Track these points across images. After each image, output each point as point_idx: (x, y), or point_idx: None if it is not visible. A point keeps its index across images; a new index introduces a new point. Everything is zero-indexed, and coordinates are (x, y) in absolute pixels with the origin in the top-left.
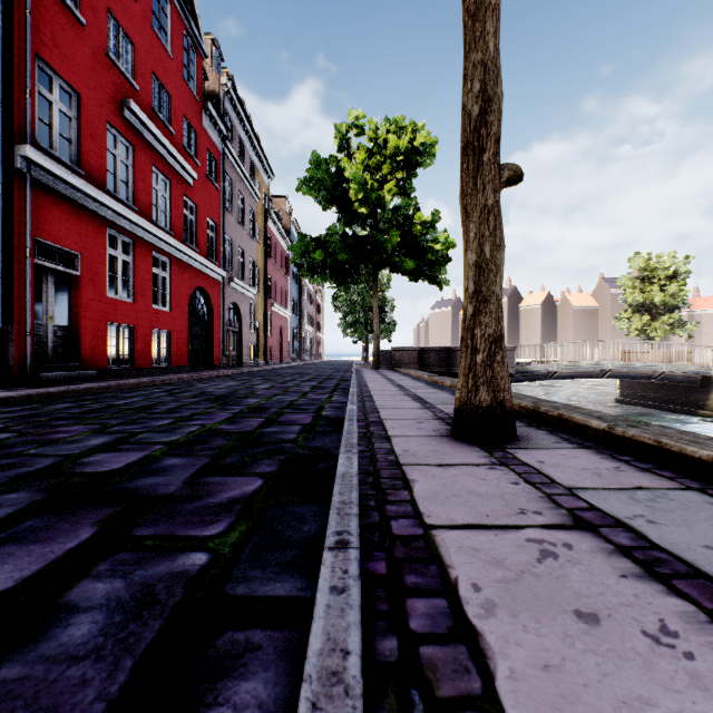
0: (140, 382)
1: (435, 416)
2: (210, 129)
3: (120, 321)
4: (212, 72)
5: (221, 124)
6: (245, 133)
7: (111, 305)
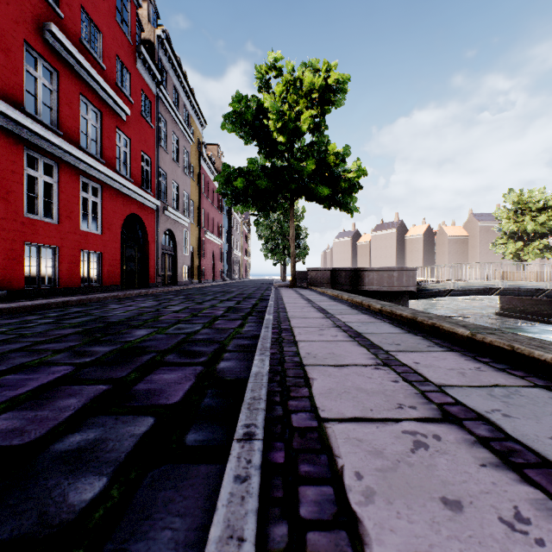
0: (48, 303)
1: (425, 399)
2: (144, 73)
3: (41, 241)
4: (147, 25)
5: (155, 69)
6: (180, 83)
7: (30, 225)
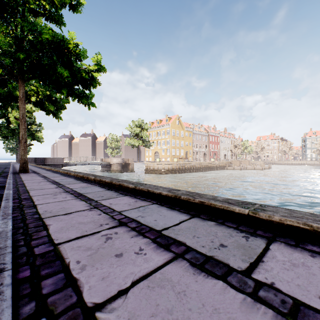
0: None
1: None
2: None
3: None
4: None
5: None
6: None
7: None
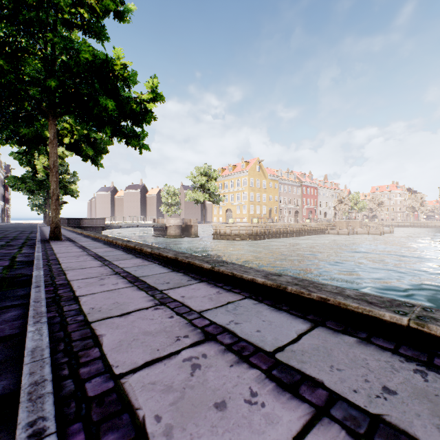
0: None
1: None
2: None
3: None
4: None
5: None
6: None
7: None
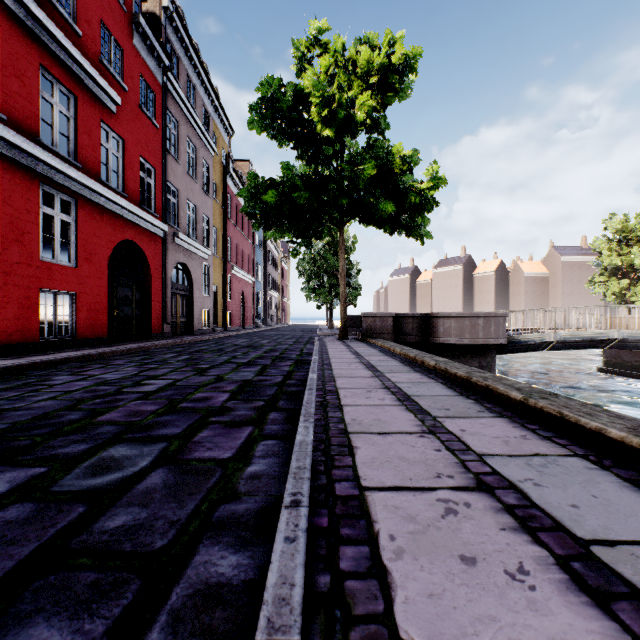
0: None
1: None
2: (144, 53)
3: None
4: None
5: (160, 50)
6: (197, 76)
7: None
